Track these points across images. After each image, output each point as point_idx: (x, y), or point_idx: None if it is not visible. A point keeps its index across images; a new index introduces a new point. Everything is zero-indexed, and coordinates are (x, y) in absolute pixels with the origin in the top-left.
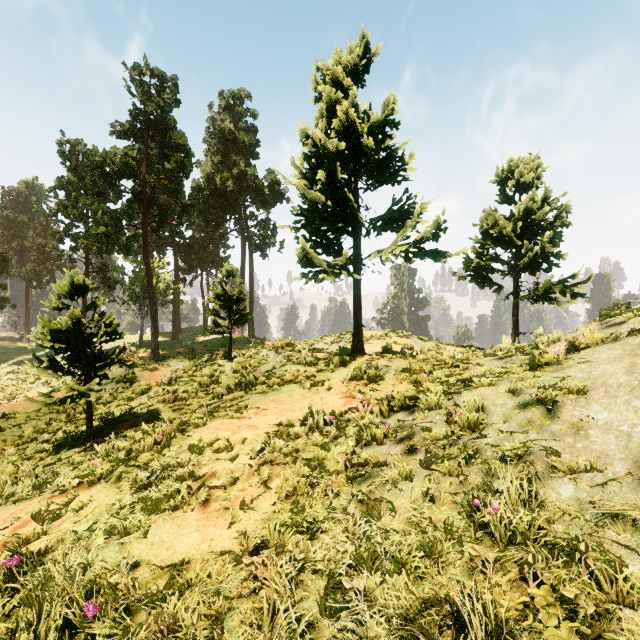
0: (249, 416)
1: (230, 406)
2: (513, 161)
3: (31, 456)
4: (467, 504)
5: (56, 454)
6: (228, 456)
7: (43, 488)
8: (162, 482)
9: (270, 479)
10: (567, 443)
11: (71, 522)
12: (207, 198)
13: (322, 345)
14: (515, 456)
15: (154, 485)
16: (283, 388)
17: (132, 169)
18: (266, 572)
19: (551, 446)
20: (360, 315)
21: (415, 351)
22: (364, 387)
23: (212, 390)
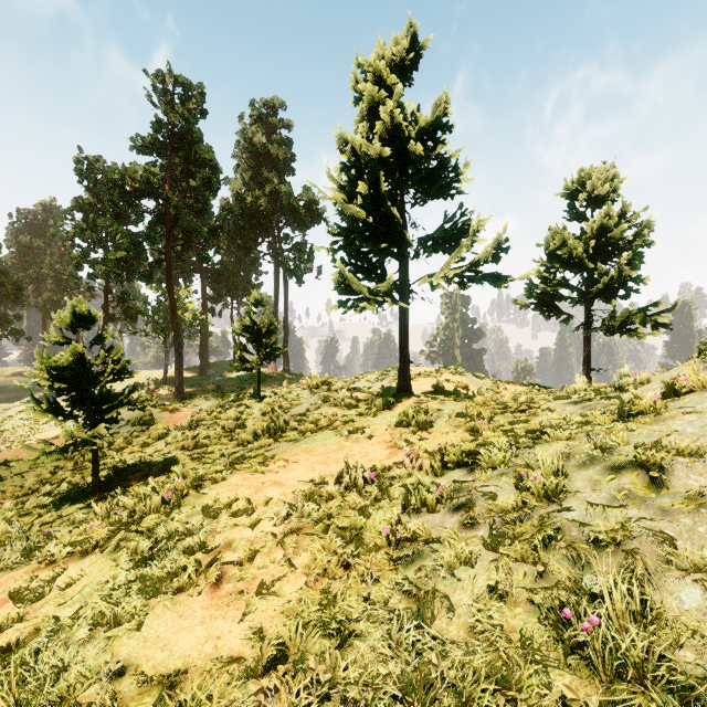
0: (276, 470)
1: (255, 456)
2: (584, 171)
3: (29, 512)
4: (549, 606)
5: (57, 510)
6: (247, 521)
7: (33, 555)
8: (167, 554)
9: (296, 553)
10: (683, 525)
11: (54, 604)
12: (237, 219)
13: (364, 383)
14: (611, 540)
15: (156, 558)
16: (317, 435)
17: (154, 187)
18: (280, 700)
19: (661, 528)
20: (407, 350)
21: (470, 390)
22: (412, 435)
23: (237, 435)
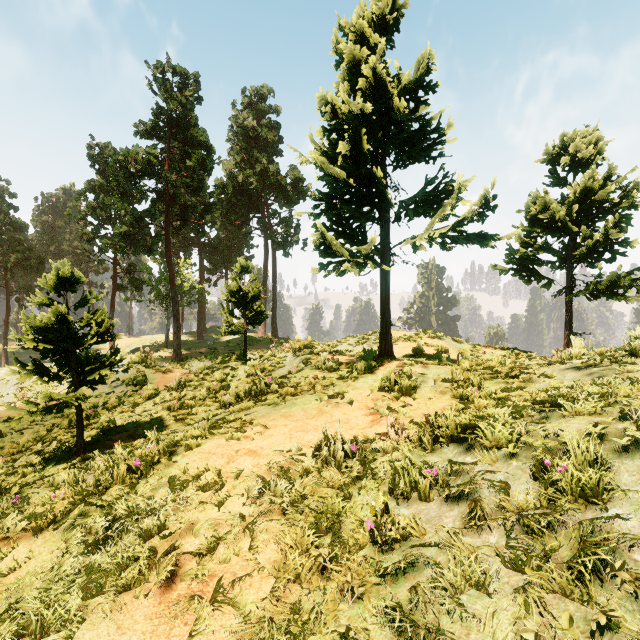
0: (252, 436)
1: (233, 420)
2: (567, 135)
3: (16, 471)
4: None
5: (42, 469)
6: (214, 498)
7: None
8: (123, 535)
9: (264, 543)
10: None
11: None
12: (230, 197)
13: (345, 346)
14: None
15: (109, 542)
16: (297, 399)
17: (154, 167)
18: None
19: None
20: (388, 313)
21: (450, 354)
22: (395, 400)
23: (221, 397)
